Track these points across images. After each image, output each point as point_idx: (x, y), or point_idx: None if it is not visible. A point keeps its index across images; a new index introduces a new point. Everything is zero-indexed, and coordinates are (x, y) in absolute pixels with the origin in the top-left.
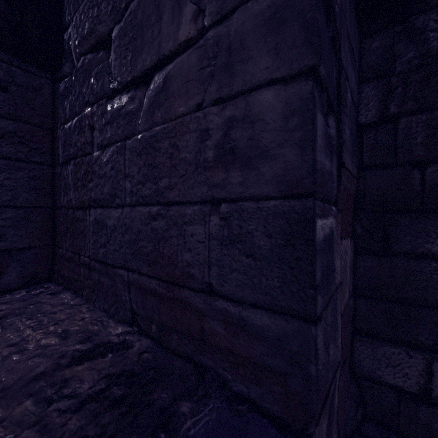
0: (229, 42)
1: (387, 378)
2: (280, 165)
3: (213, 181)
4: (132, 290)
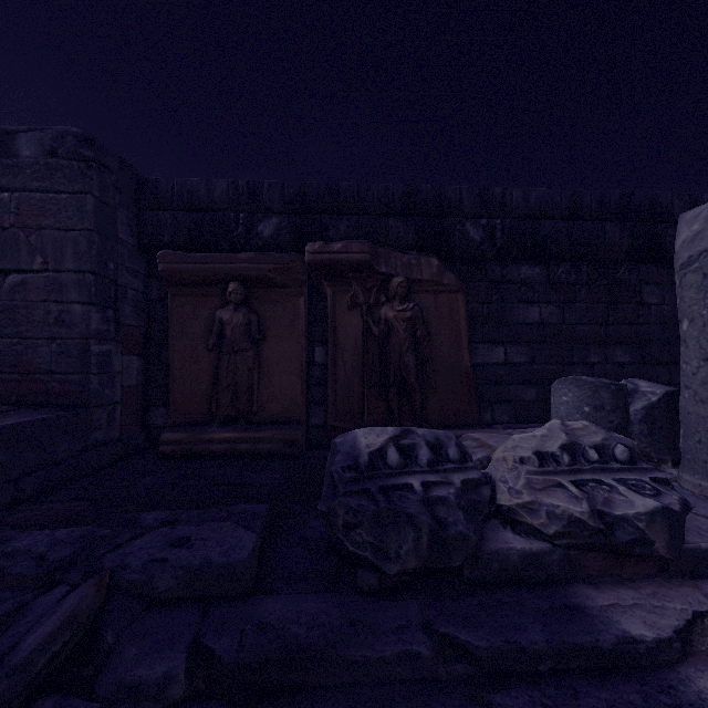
0: (61, 281)
1: (161, 424)
2: (81, 329)
3: (53, 331)
4: None
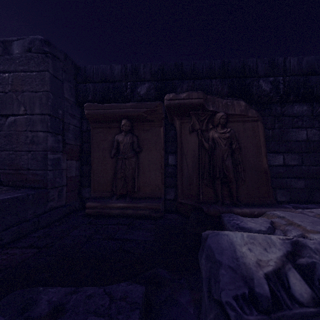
0: (33, 120)
1: (88, 196)
2: (43, 145)
3: (29, 147)
4: (1, 175)
